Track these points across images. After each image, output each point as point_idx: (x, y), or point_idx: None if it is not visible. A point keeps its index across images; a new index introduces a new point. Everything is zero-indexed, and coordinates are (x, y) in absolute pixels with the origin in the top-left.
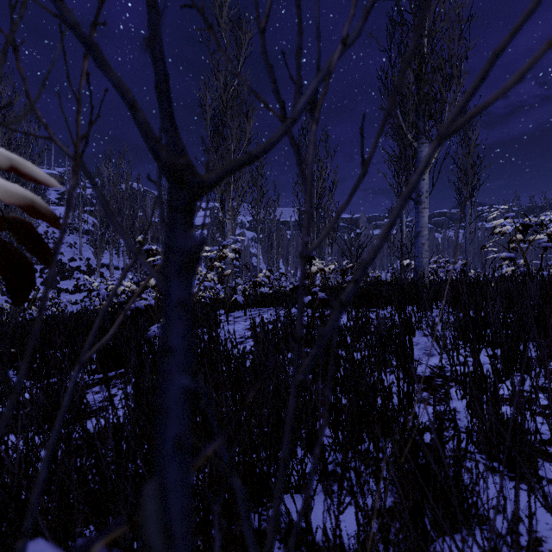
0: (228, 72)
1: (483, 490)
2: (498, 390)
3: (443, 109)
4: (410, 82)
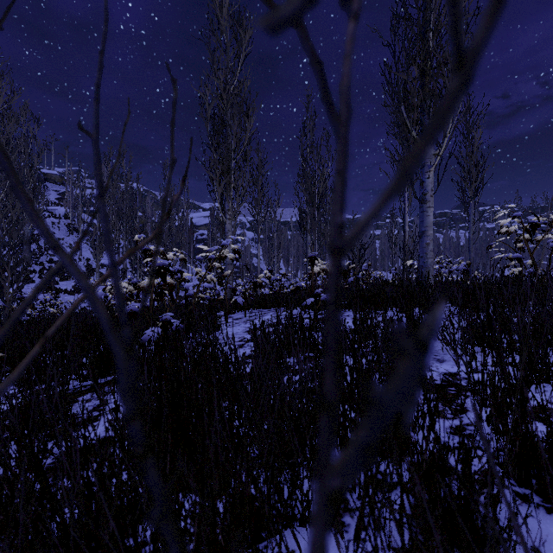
0: (229, 71)
1: (527, 535)
2: (527, 405)
3: None
4: (415, 77)
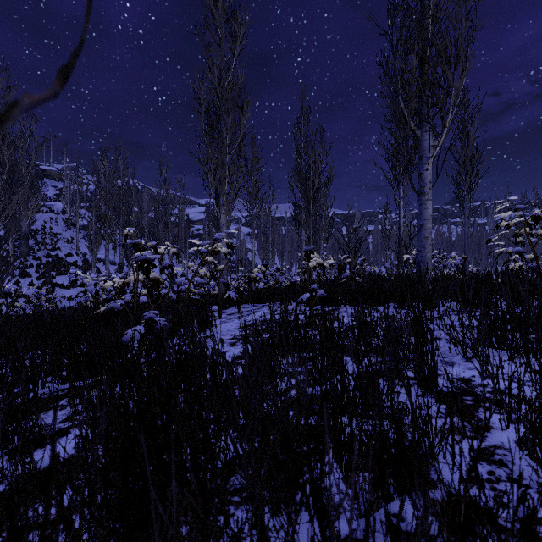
0: (223, 65)
1: None
2: None
3: (448, 96)
4: (414, 66)
